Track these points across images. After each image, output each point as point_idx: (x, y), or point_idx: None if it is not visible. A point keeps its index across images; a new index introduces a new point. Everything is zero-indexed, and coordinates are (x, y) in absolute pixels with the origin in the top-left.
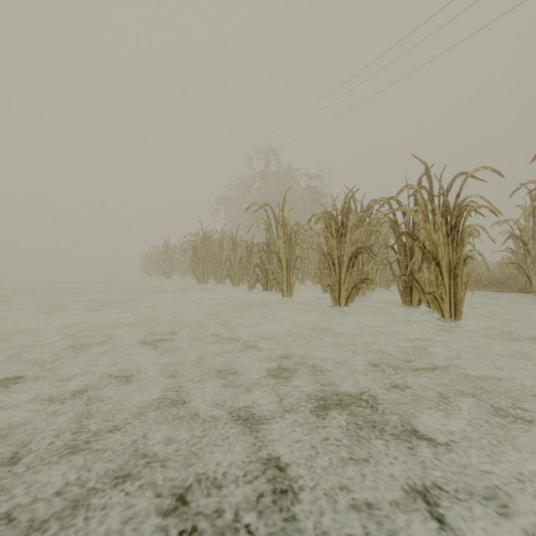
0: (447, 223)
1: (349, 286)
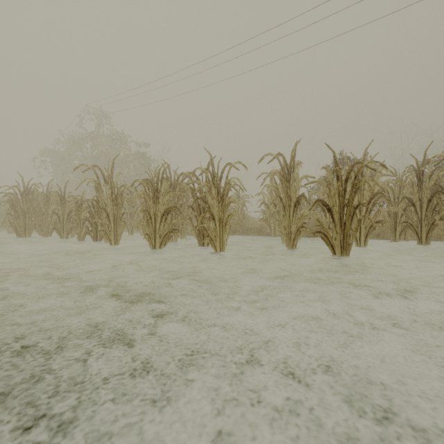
0: (218, 193)
1: (162, 234)
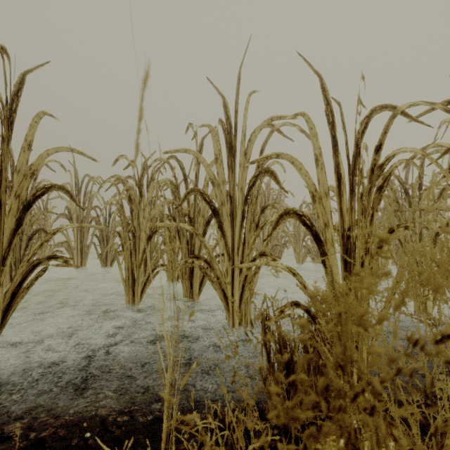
0: None
1: None
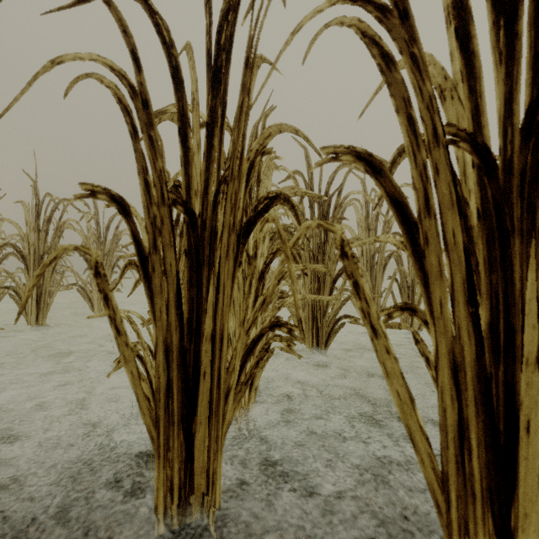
0: None
1: None
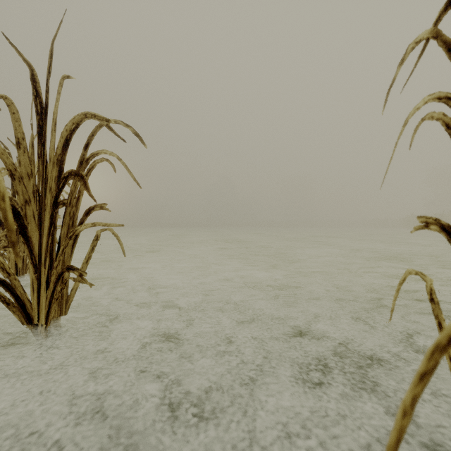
0: None
1: None
